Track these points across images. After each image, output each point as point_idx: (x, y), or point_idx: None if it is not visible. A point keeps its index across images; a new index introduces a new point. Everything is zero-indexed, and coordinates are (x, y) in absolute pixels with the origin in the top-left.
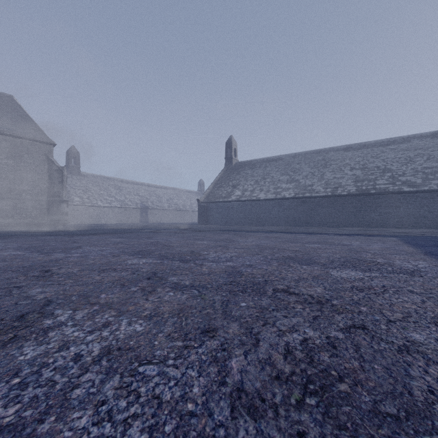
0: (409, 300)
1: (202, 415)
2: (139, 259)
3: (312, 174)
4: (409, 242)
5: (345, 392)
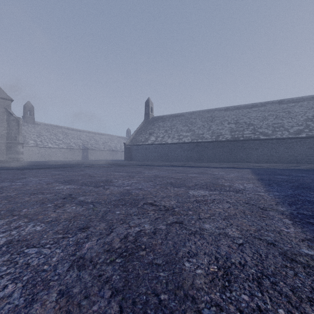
0: (221, 207)
1: (50, 270)
2: (65, 185)
3: (203, 126)
4: (255, 172)
5: (141, 255)
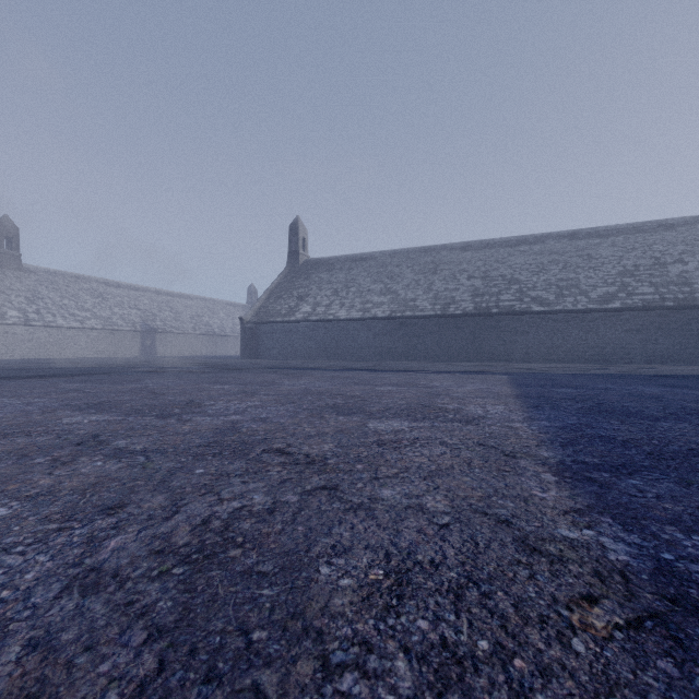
0: (427, 454)
1: (14, 600)
2: (87, 415)
3: (416, 283)
4: (517, 381)
5: (231, 557)
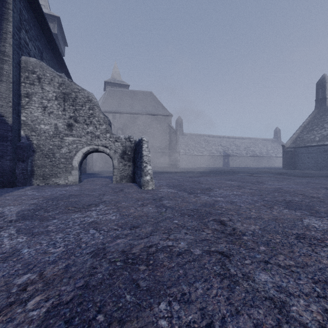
0: None
1: None
2: (315, 218)
3: None
4: None
5: None
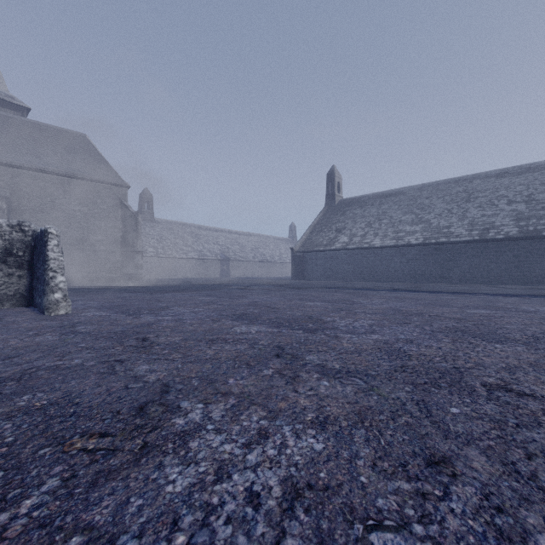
0: None
1: None
2: (247, 325)
3: (449, 212)
4: None
5: None
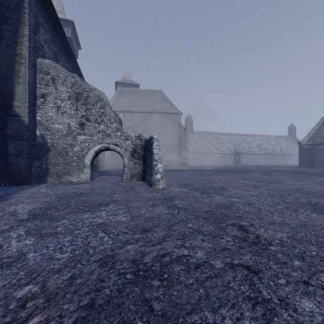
0: None
1: None
2: None
3: None
4: None
5: None
